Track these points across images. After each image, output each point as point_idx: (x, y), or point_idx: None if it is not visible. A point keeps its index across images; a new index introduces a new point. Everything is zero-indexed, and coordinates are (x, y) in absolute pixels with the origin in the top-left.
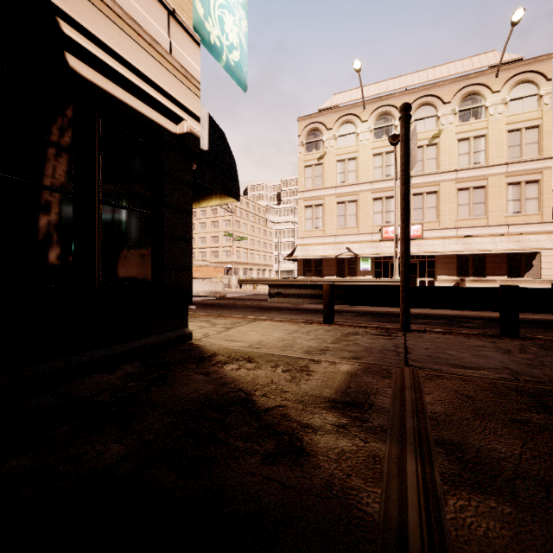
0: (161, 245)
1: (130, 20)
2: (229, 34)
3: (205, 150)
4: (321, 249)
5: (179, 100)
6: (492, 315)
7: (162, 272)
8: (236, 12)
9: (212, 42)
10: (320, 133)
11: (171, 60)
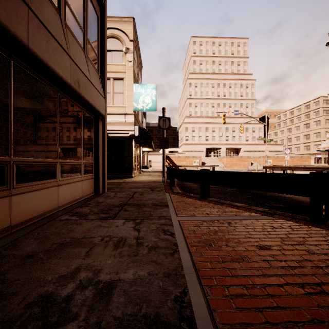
0: (124, 158)
1: (117, 122)
2: (147, 102)
3: (137, 135)
4: None
5: (128, 129)
6: None
7: (125, 163)
8: (150, 93)
9: (140, 109)
10: None
11: (125, 123)
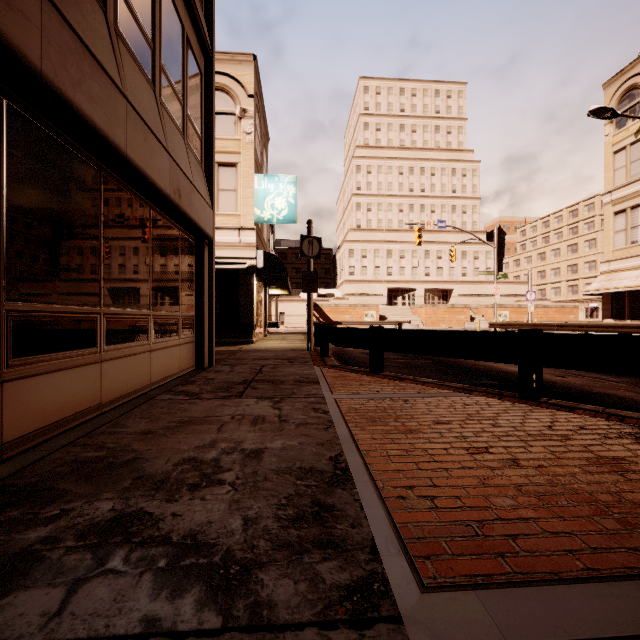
0: (238, 309)
1: (225, 244)
2: (279, 207)
3: (261, 268)
4: (634, 276)
5: (244, 257)
6: (483, 363)
7: (239, 318)
8: (285, 191)
9: (266, 220)
10: (638, 91)
11: (240, 245)
